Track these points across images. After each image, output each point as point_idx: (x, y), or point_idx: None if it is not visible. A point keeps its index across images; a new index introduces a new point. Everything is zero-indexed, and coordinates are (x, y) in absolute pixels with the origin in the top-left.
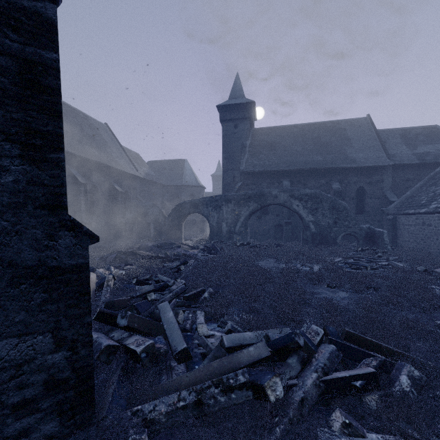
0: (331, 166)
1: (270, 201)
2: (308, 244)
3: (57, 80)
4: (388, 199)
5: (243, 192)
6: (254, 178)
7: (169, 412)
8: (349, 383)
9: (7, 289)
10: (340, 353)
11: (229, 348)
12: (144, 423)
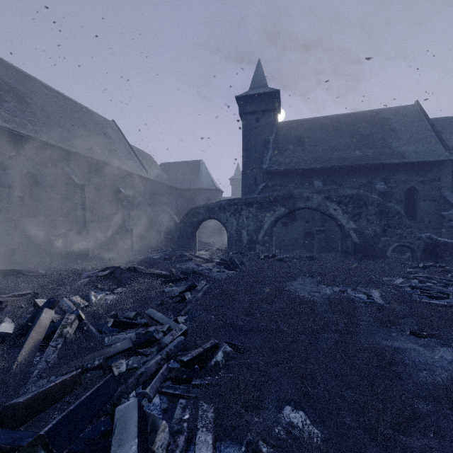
0: (374, 162)
1: (300, 205)
2: (348, 257)
3: None
4: (449, 201)
5: (267, 194)
6: (279, 178)
7: None
8: None
9: None
10: None
11: None
12: None
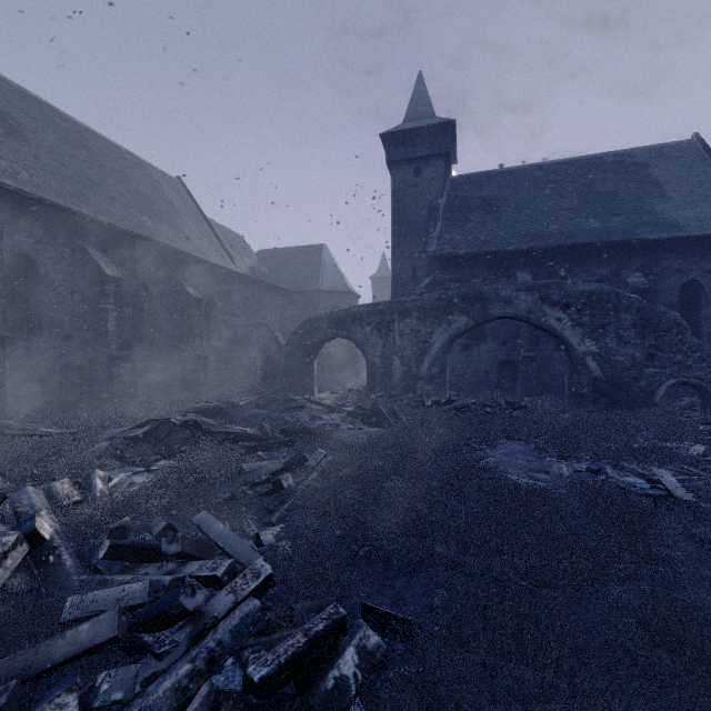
0: (624, 237)
1: (496, 312)
2: (583, 404)
3: None
4: None
5: (437, 294)
6: (455, 269)
7: None
8: None
9: None
10: None
11: None
12: None
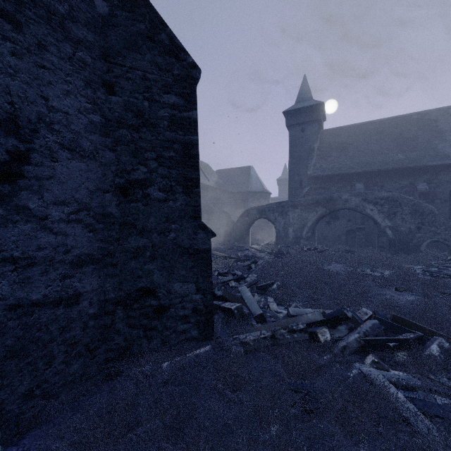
0: (416, 164)
1: (340, 206)
2: (384, 251)
3: (197, 150)
4: None
5: (310, 198)
6: (322, 182)
7: (255, 339)
8: (384, 344)
9: (178, 258)
10: (382, 326)
11: (294, 316)
12: (240, 344)
